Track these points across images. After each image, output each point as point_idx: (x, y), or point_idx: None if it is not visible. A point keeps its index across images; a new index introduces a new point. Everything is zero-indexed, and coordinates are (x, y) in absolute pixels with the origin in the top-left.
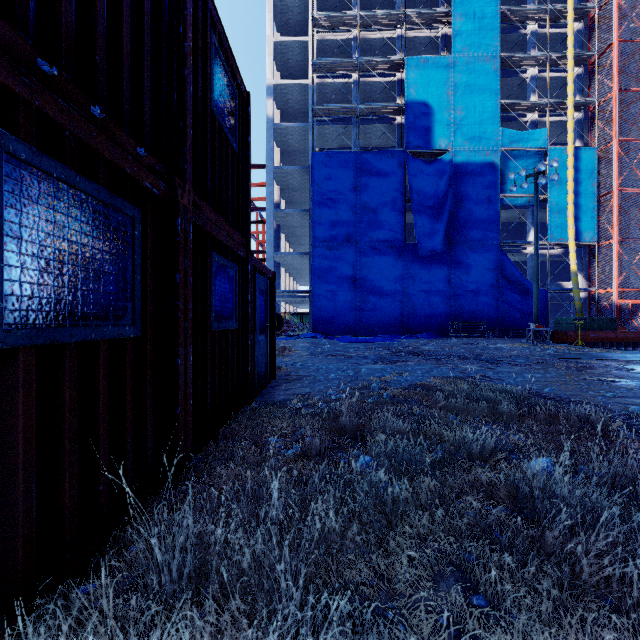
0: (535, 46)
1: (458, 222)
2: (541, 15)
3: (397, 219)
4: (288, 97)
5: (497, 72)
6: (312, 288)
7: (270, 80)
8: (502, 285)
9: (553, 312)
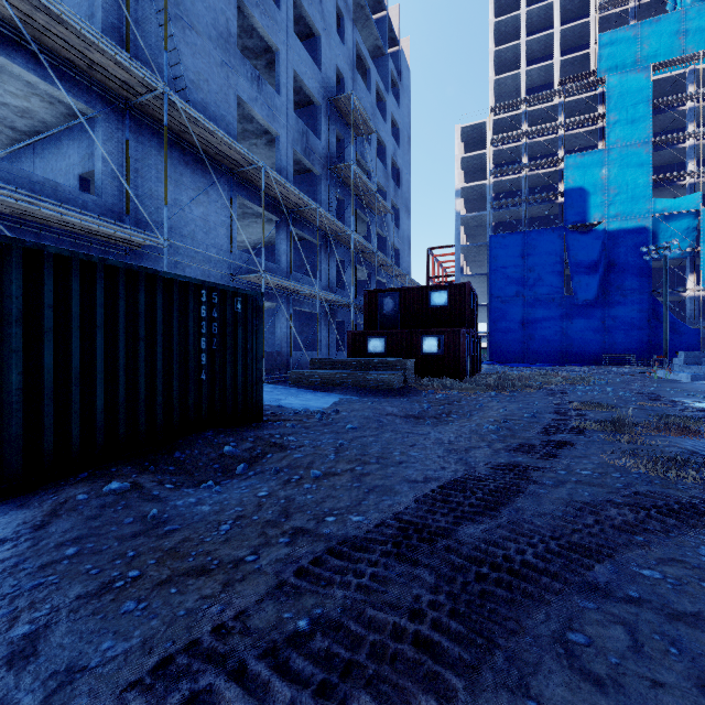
0: (693, 120)
1: (611, 276)
2: (696, 96)
3: (557, 278)
4: (470, 191)
5: (648, 154)
6: (489, 330)
7: (458, 186)
8: (653, 325)
9: None
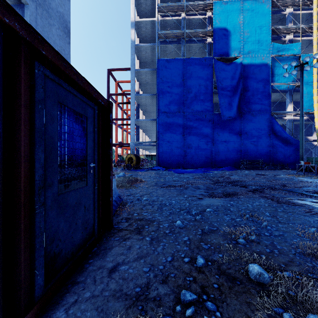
0: None
1: (245, 100)
2: None
3: (208, 98)
4: (143, 30)
5: (269, 9)
6: (157, 140)
7: (133, 18)
8: (272, 138)
9: None
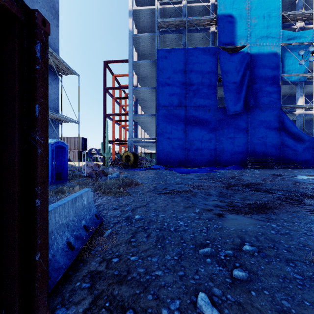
0: None
1: (253, 92)
2: None
3: (212, 91)
4: (142, 19)
5: None
6: (157, 136)
7: (131, 6)
8: (282, 134)
9: None
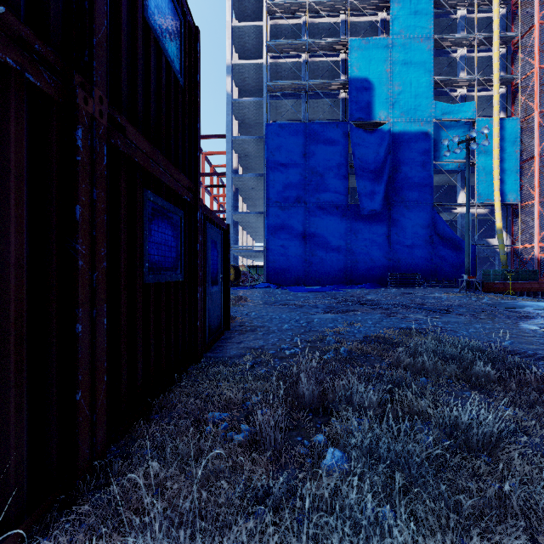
0: (464, 29)
1: (396, 185)
2: (469, 1)
3: (341, 182)
4: (245, 76)
5: (430, 52)
6: (266, 243)
7: (229, 60)
8: (435, 241)
9: (479, 265)
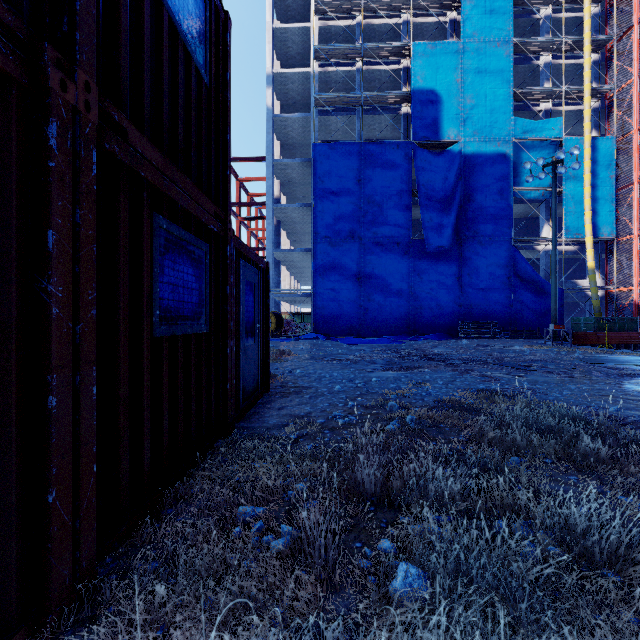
0: (549, 31)
1: (468, 217)
2: None
3: (403, 214)
4: (289, 87)
5: (509, 58)
6: (314, 286)
7: (270, 68)
8: (514, 283)
9: (566, 312)
